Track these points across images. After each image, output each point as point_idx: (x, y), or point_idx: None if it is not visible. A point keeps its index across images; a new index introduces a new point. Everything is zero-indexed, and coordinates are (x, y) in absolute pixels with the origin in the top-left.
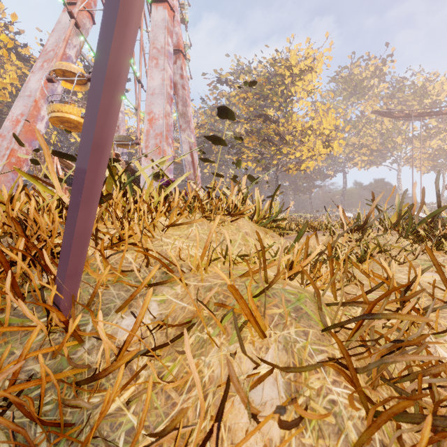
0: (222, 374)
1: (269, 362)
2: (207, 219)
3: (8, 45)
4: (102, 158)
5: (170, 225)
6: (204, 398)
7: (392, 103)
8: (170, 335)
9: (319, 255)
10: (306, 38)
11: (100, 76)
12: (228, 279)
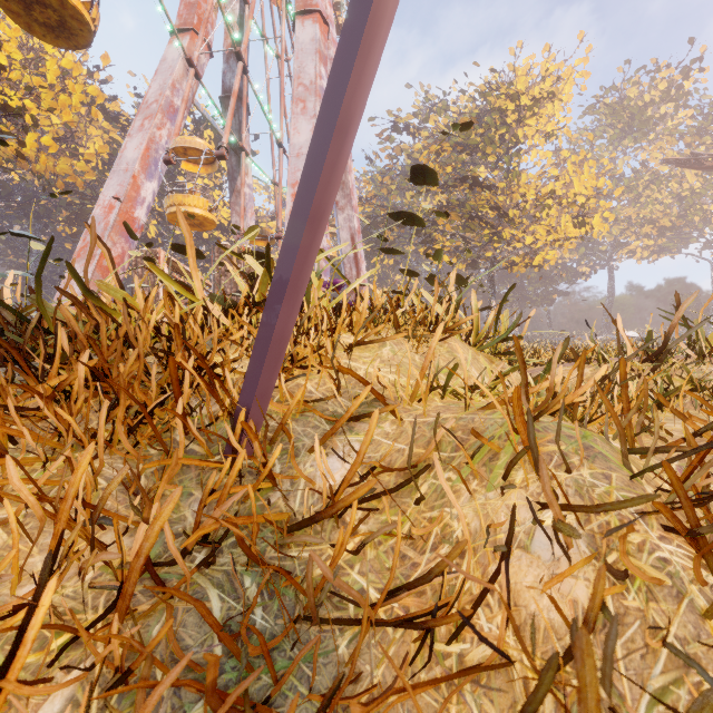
0: (483, 526)
1: (561, 504)
2: (404, 337)
3: (97, 99)
4: (316, 234)
5: (357, 343)
6: (460, 556)
7: (701, 144)
8: (388, 484)
9: (602, 383)
10: (544, 45)
11: (328, 125)
12: (490, 395)
